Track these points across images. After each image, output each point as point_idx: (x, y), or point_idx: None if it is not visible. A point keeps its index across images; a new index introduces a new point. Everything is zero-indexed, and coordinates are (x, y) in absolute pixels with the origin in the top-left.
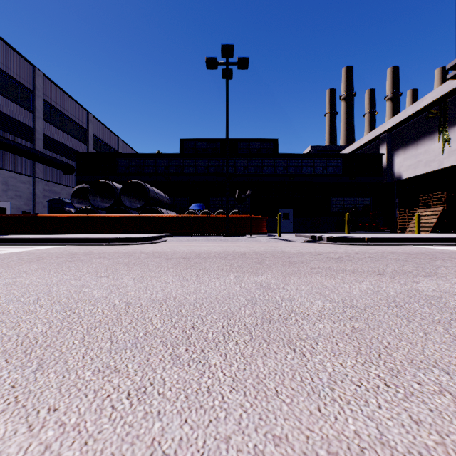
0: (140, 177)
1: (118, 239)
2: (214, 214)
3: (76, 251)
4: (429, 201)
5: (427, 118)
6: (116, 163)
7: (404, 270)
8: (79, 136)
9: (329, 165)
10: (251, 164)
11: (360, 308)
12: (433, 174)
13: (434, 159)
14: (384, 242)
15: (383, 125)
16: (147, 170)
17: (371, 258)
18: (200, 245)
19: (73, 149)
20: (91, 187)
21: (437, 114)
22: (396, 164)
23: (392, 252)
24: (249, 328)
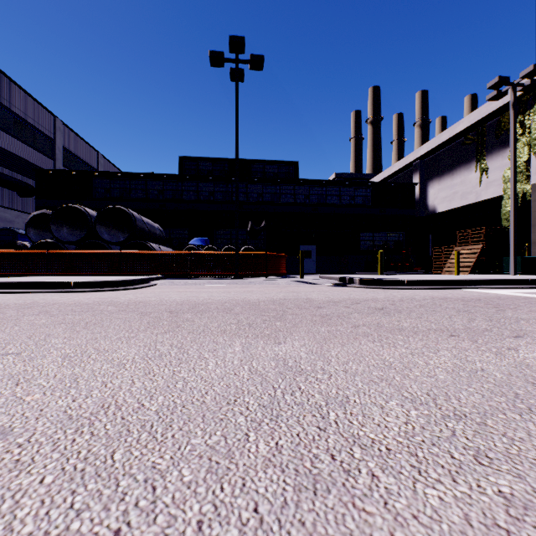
0: (125, 202)
1: (84, 283)
2: (221, 250)
3: (10, 303)
4: (467, 237)
5: (464, 145)
6: (93, 184)
7: (479, 326)
8: (42, 147)
9: (357, 195)
10: (267, 190)
11: (476, 421)
12: (469, 207)
13: (471, 190)
14: (426, 285)
15: (416, 151)
16: (135, 194)
17: (424, 308)
18: (200, 291)
19: (34, 165)
20: (54, 214)
21: (474, 140)
22: (430, 196)
23: (443, 298)
24: (267, 522)
